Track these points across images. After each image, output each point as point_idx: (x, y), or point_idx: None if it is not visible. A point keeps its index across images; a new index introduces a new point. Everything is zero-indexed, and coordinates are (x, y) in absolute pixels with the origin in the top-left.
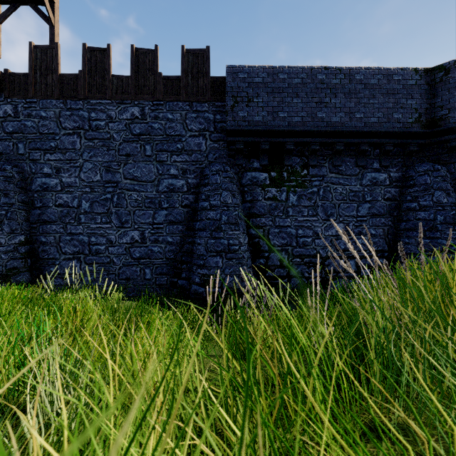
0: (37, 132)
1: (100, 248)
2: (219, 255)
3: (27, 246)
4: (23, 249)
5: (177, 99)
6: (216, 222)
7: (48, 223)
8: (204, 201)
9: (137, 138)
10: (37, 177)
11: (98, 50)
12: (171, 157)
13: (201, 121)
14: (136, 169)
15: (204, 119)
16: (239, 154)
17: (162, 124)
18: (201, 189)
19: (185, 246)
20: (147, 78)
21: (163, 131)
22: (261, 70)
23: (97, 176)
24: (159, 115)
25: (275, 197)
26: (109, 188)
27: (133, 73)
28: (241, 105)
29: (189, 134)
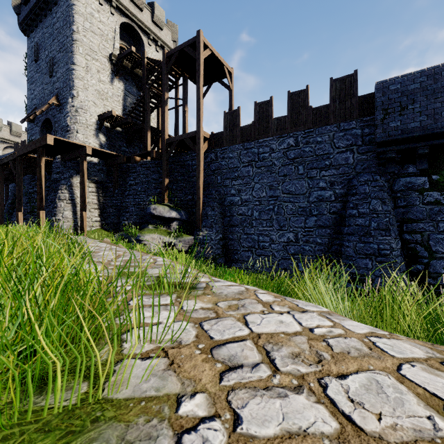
0: (227, 167)
1: (265, 244)
2: (368, 258)
3: (223, 241)
4: (222, 243)
5: (325, 124)
6: (364, 228)
7: (233, 226)
8: (352, 209)
9: (291, 162)
10: (227, 196)
11: (264, 103)
12: (320, 172)
13: (348, 138)
14: (291, 185)
15: (351, 135)
16: (390, 162)
17: (312, 147)
18: (348, 198)
19: (333, 247)
20: (300, 113)
21: (313, 152)
22: (418, 75)
23: (263, 193)
24: (310, 140)
25: (437, 201)
26: (271, 201)
27: (289, 113)
28: (393, 115)
29: (336, 151)
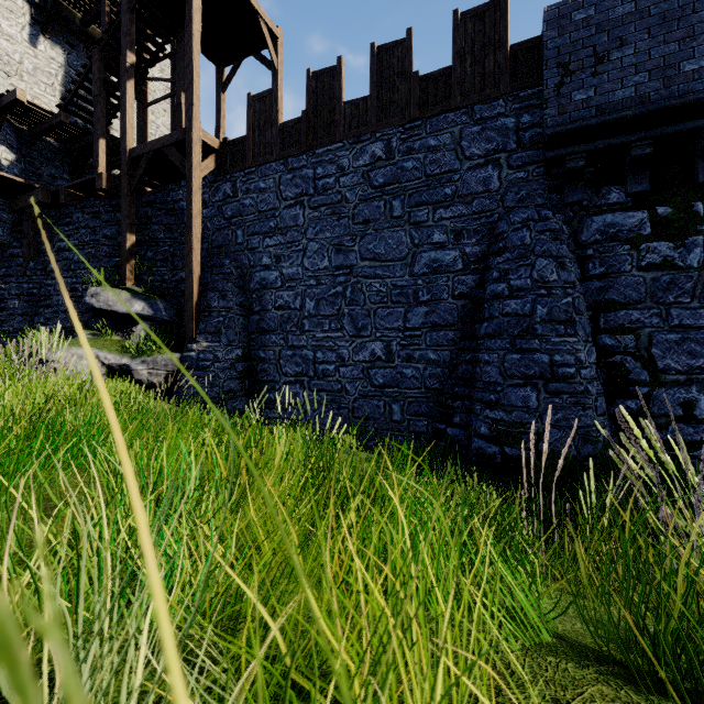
0: (255, 211)
1: (328, 368)
2: (529, 384)
3: (245, 363)
4: (241, 367)
5: (444, 109)
6: (522, 320)
7: (267, 332)
8: (497, 283)
9: (379, 192)
10: (255, 271)
11: (326, 72)
12: (434, 212)
13: (489, 136)
14: (378, 242)
15: (497, 130)
16: (574, 182)
17: (419, 159)
18: (490, 261)
19: (460, 368)
20: (395, 88)
21: (421, 171)
22: None
23: (324, 261)
24: (415, 146)
25: (668, 262)
26: (340, 277)
27: (374, 89)
28: (580, 76)
29: (466, 165)
